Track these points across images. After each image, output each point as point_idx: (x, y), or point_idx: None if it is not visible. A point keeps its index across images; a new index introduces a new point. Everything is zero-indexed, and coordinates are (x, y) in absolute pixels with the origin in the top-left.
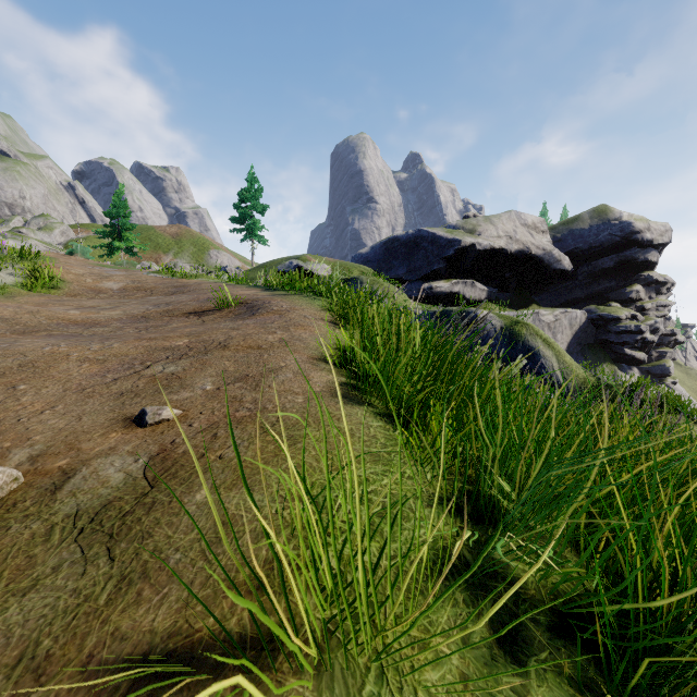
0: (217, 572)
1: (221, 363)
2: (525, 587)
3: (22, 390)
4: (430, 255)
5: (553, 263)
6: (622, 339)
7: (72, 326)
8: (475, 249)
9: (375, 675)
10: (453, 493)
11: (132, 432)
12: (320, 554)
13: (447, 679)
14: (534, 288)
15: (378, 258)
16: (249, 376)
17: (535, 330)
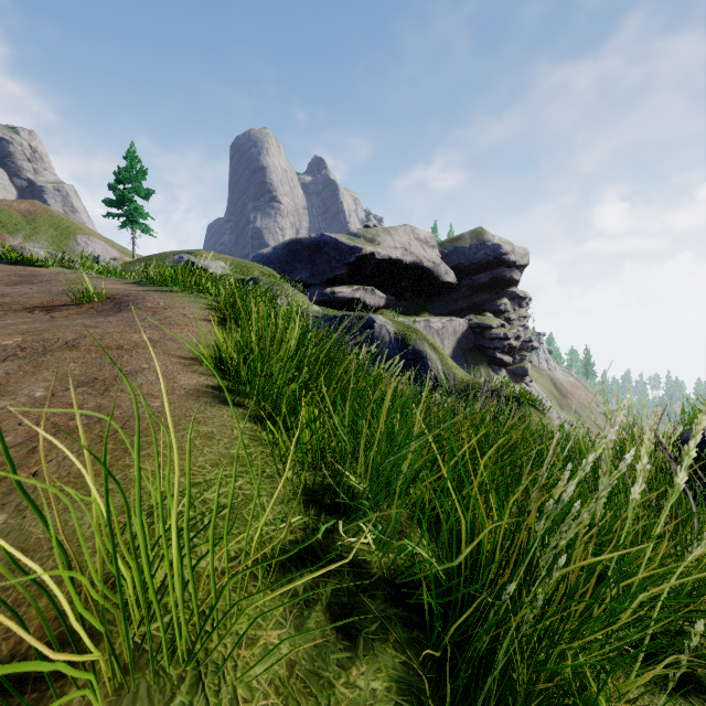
0: (1, 610)
1: (63, 365)
2: (369, 567)
3: None
4: (333, 260)
5: (441, 275)
6: (494, 344)
7: None
8: (375, 258)
9: (190, 684)
10: (312, 488)
11: None
12: (117, 565)
13: (273, 669)
14: (426, 297)
15: (281, 260)
16: (99, 379)
17: (423, 335)
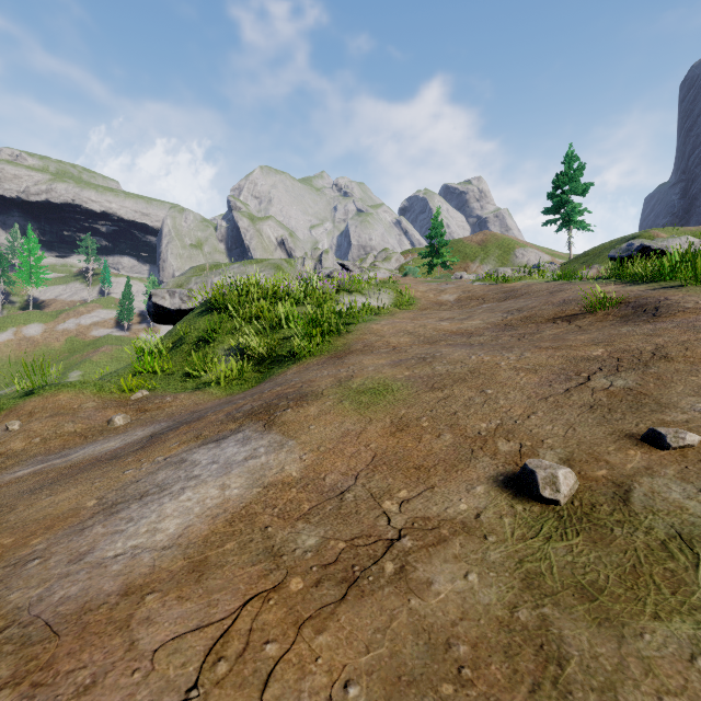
0: None
1: (685, 378)
2: None
3: (491, 394)
4: None
5: None
6: None
7: (454, 336)
8: None
9: None
10: None
11: (653, 453)
12: None
13: None
14: None
15: None
16: None
17: None
